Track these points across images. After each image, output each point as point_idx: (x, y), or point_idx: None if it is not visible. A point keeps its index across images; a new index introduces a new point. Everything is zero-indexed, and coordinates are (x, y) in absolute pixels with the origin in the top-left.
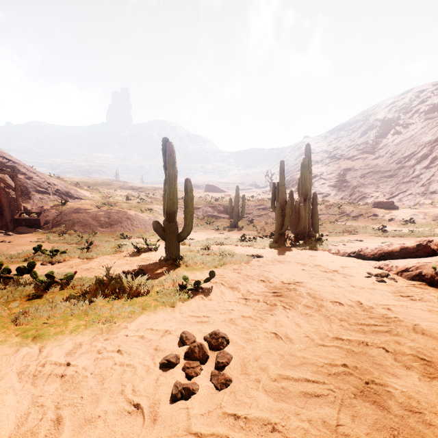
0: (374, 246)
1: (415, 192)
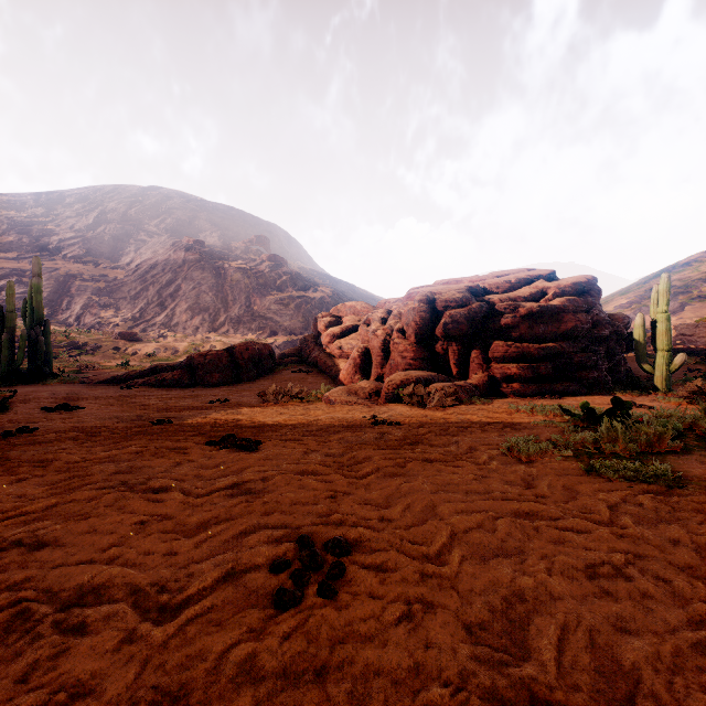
0: (124, 373)
1: (160, 322)
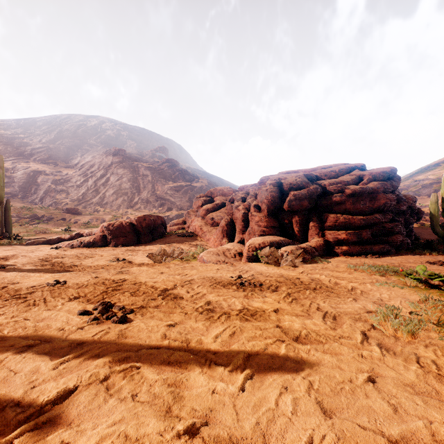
0: (57, 237)
1: (95, 202)
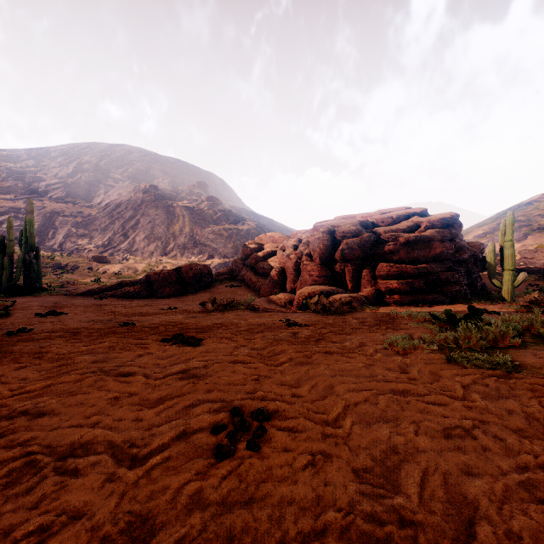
0: (97, 287)
1: (124, 248)
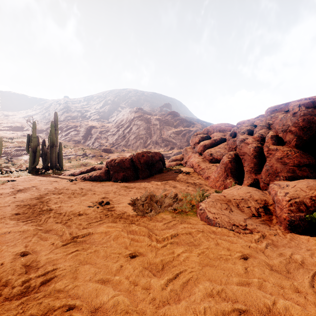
0: (79, 170)
1: (123, 144)
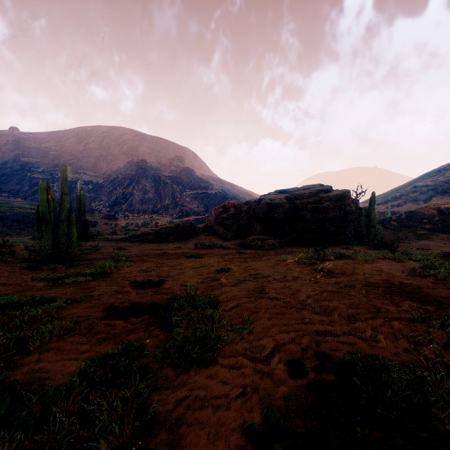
0: (127, 236)
1: (124, 208)
